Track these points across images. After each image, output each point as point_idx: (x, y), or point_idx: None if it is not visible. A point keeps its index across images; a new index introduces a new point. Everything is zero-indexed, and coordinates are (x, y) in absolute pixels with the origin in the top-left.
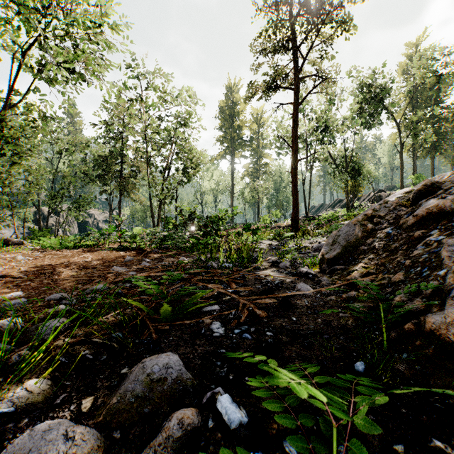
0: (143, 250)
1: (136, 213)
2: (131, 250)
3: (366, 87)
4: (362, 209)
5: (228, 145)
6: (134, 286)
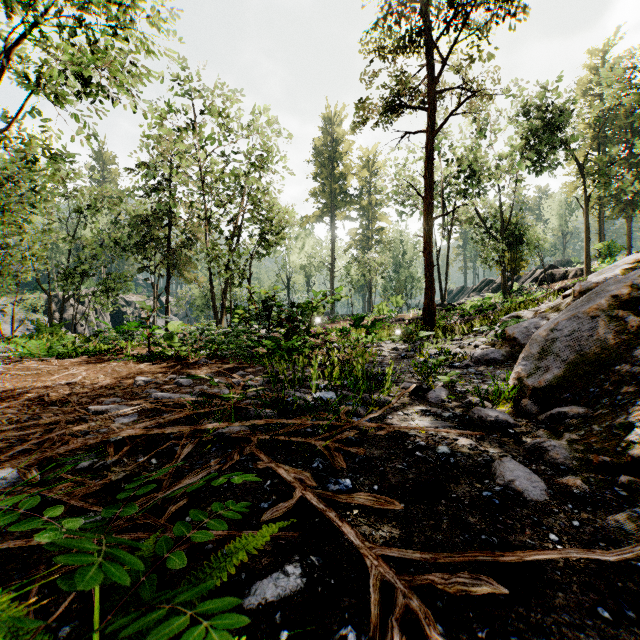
0: (185, 359)
1: (193, 301)
2: (163, 360)
3: (533, 111)
4: (528, 294)
5: (327, 201)
6: (99, 467)
